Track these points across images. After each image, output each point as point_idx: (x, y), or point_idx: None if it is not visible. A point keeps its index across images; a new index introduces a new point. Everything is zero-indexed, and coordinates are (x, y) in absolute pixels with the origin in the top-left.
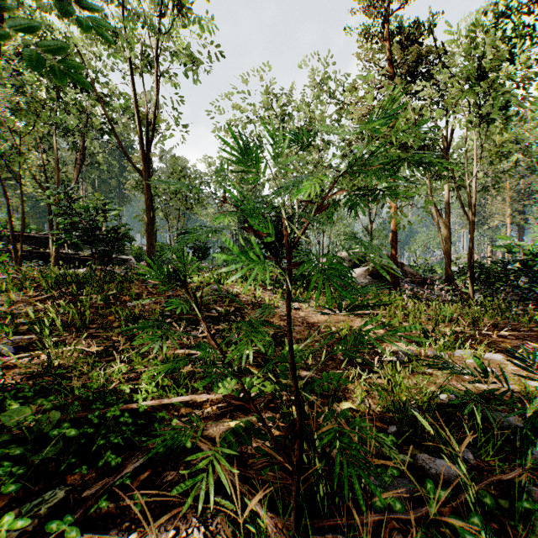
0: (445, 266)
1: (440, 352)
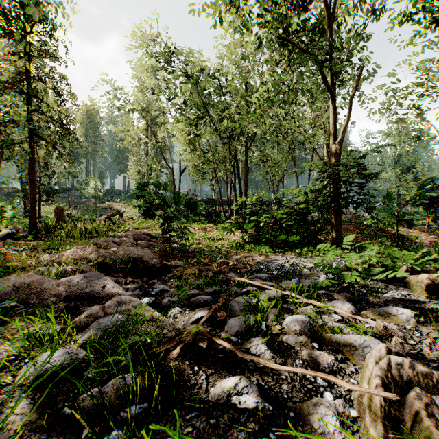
0: None
1: None
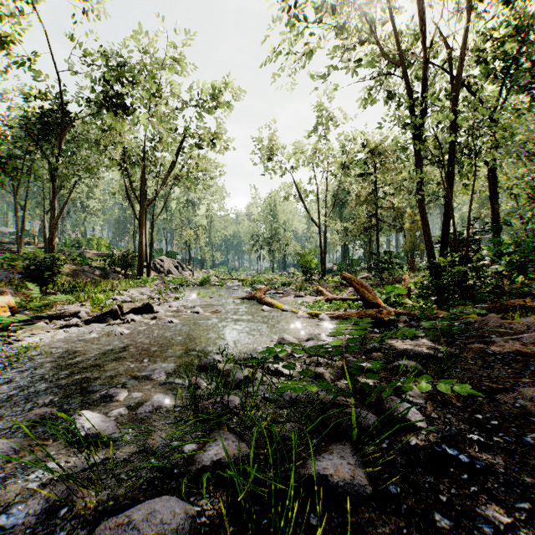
0: None
1: None
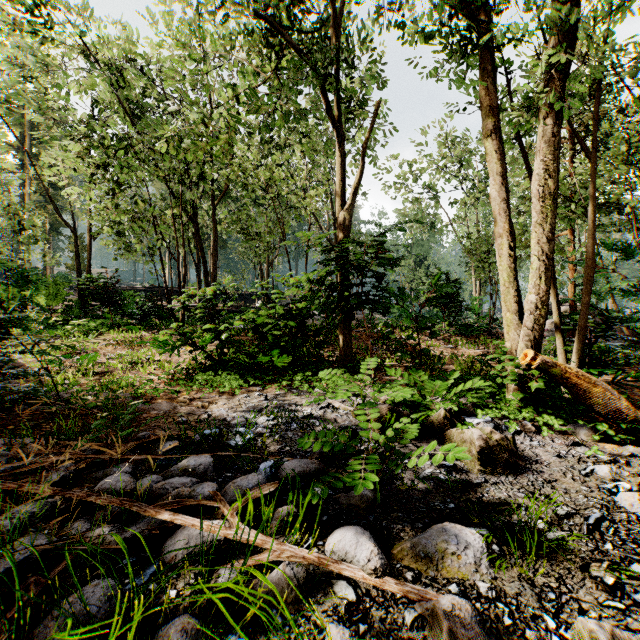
0: None
1: None
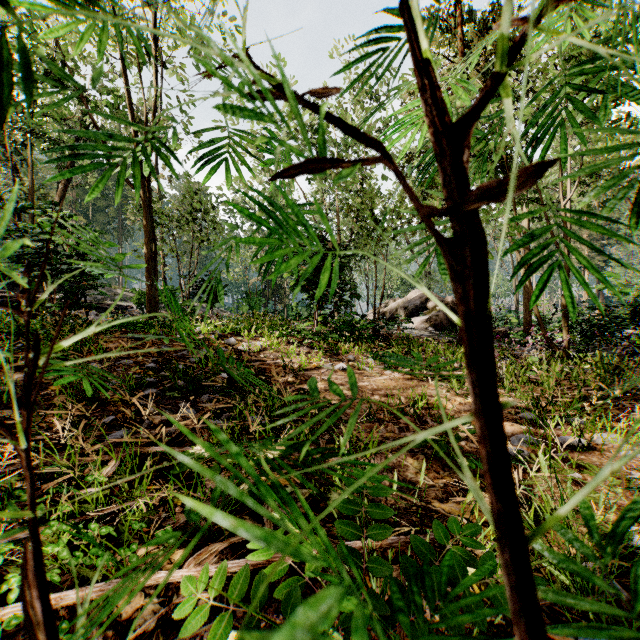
0: (525, 315)
1: (580, 440)
